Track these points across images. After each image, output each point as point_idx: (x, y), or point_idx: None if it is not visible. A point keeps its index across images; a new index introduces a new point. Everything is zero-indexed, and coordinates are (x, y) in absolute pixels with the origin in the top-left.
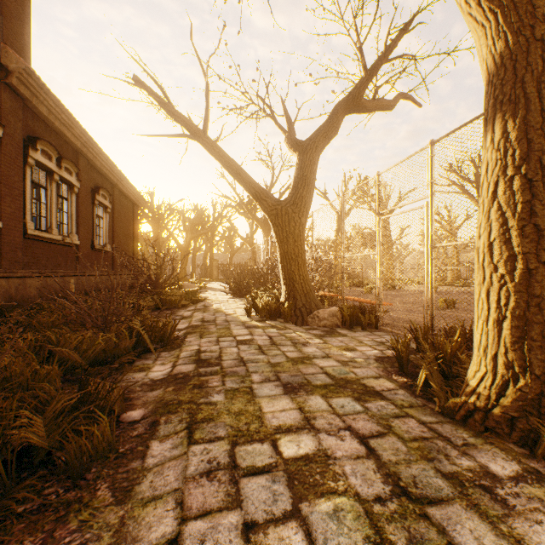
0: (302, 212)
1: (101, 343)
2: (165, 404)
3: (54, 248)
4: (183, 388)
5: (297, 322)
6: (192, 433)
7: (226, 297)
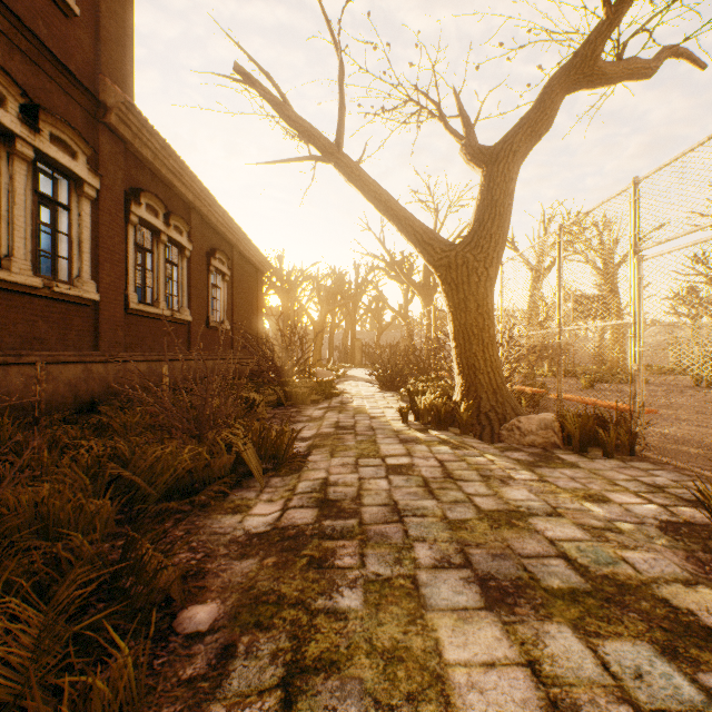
0: (490, 259)
1: (191, 458)
2: (254, 601)
3: (162, 325)
4: (290, 564)
5: (483, 435)
6: (289, 704)
7: (372, 390)
